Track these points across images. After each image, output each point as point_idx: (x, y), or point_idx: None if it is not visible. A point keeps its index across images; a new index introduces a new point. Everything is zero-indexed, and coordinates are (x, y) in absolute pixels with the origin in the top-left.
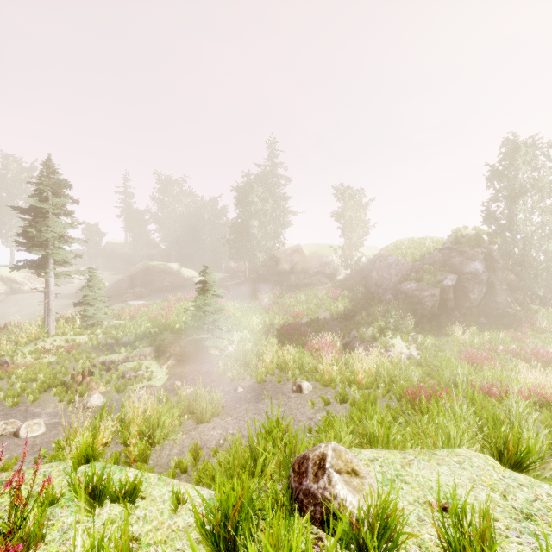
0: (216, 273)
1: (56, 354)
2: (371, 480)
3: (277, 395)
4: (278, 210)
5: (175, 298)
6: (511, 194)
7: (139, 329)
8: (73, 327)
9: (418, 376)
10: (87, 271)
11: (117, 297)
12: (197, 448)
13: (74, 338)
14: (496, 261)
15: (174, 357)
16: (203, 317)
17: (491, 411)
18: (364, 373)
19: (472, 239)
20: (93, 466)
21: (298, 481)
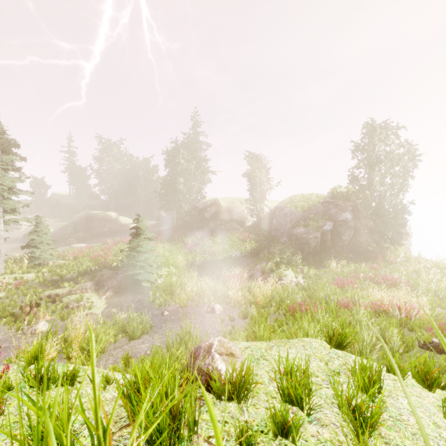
0: (149, 221)
1: (5, 290)
2: (243, 359)
3: (195, 316)
4: (200, 169)
5: (113, 241)
6: (370, 163)
7: (81, 268)
8: (21, 266)
9: (303, 298)
10: (34, 218)
11: (62, 240)
12: (128, 357)
13: (22, 276)
14: (360, 212)
15: (112, 289)
16: (137, 256)
17: (342, 318)
18: (261, 296)
19: (344, 195)
20: (41, 360)
21: (193, 362)
